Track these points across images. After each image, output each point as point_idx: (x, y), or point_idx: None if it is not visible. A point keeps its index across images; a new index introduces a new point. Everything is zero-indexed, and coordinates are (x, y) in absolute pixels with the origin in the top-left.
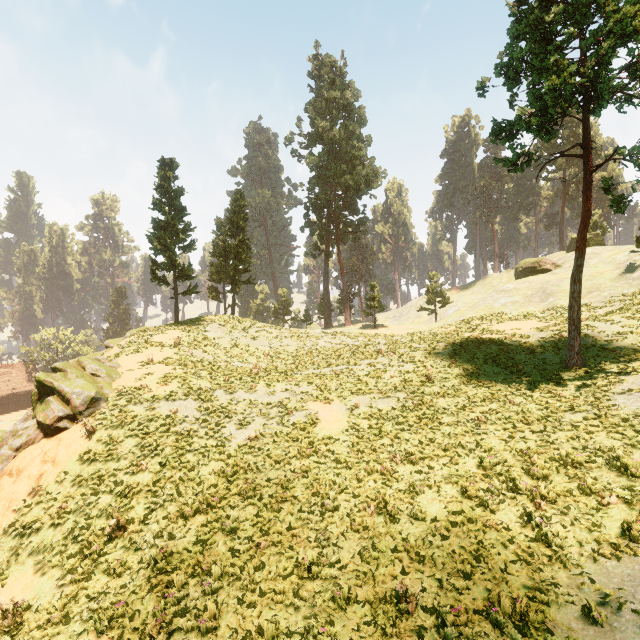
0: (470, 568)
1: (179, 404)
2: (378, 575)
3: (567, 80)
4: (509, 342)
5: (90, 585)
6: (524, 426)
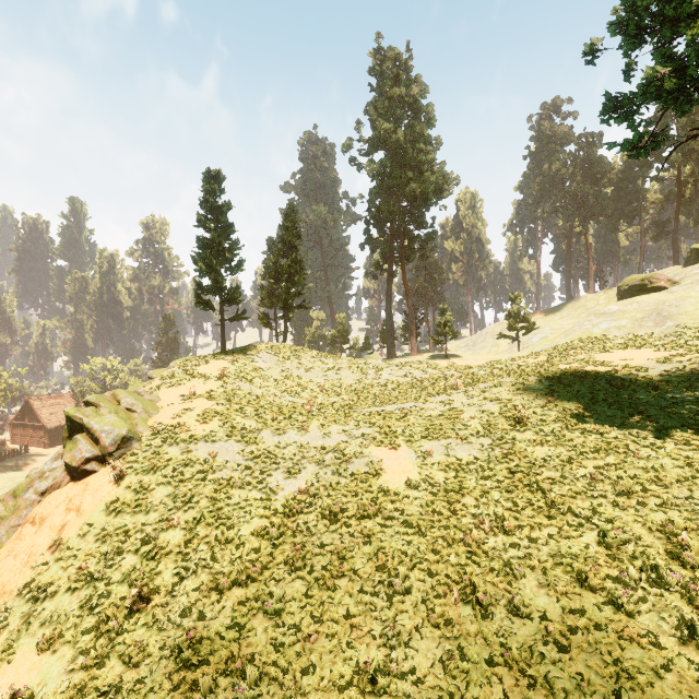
0: None
1: (219, 446)
2: (469, 698)
3: None
4: (621, 376)
5: (102, 674)
6: (659, 489)
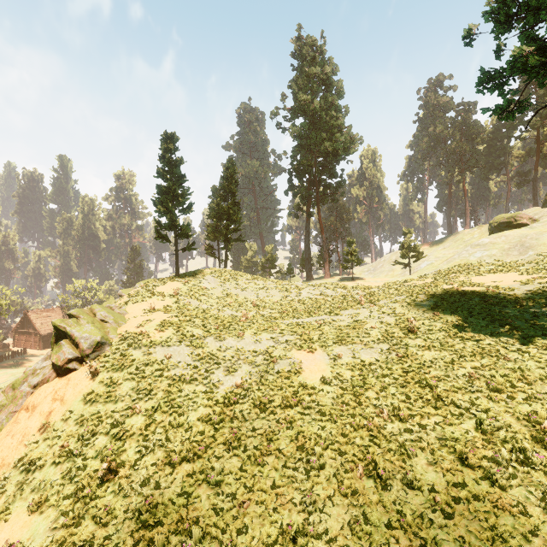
0: None
1: (173, 350)
2: None
3: None
4: (493, 294)
5: (78, 532)
6: (525, 386)
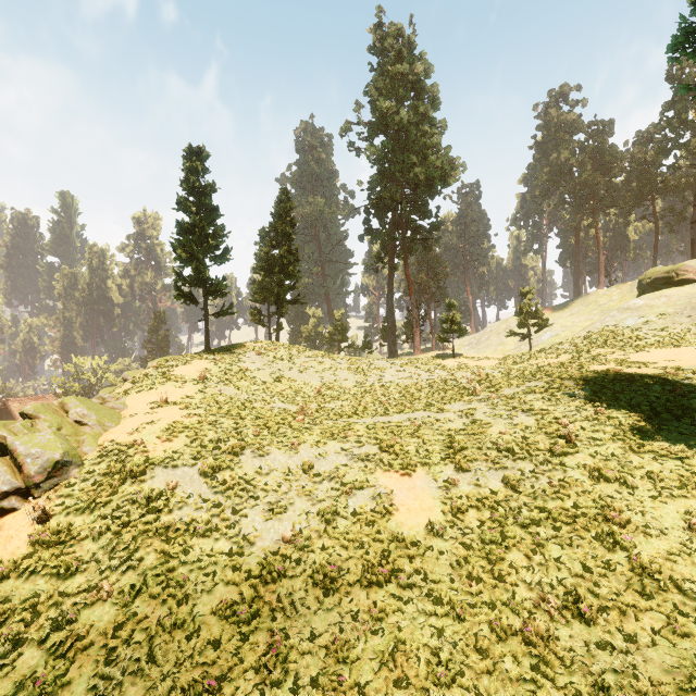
0: None
1: (182, 473)
2: None
3: None
4: (677, 380)
5: None
6: None
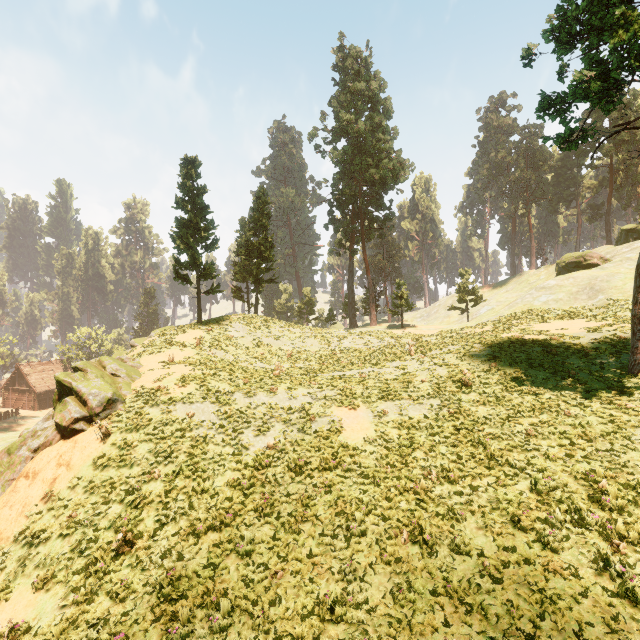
0: (533, 627)
1: (196, 407)
2: (415, 624)
3: (638, 34)
4: (556, 344)
5: (92, 609)
6: (585, 443)
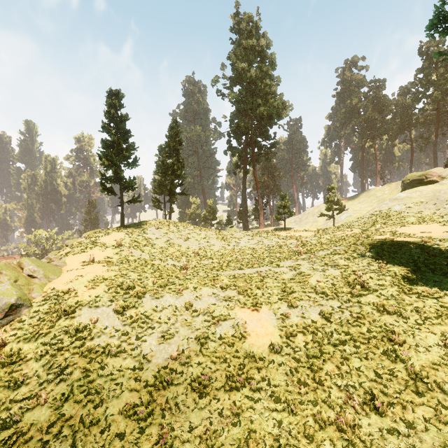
0: None
1: (101, 311)
2: None
3: None
4: (430, 245)
5: None
6: None
